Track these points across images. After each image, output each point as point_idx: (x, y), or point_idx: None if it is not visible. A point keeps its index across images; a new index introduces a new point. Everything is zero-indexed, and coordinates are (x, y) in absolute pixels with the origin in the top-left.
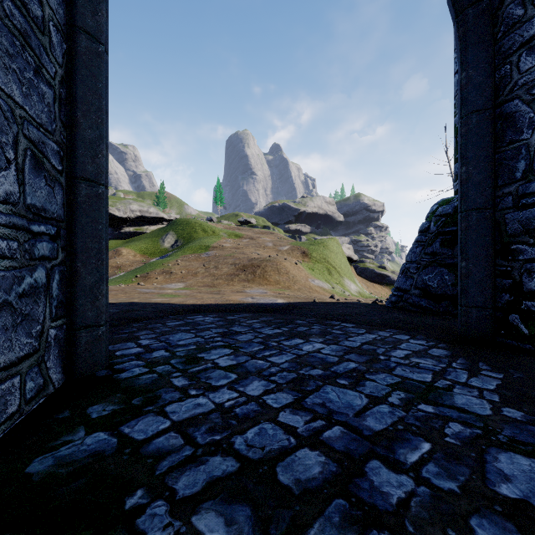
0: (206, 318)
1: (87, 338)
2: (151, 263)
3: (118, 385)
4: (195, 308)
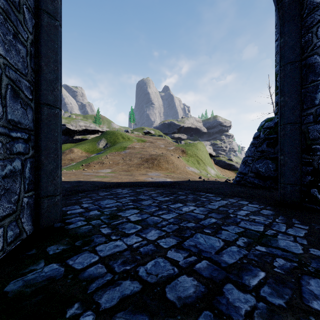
0: (123, 190)
1: (48, 203)
2: (91, 157)
3: (67, 233)
4: (117, 184)
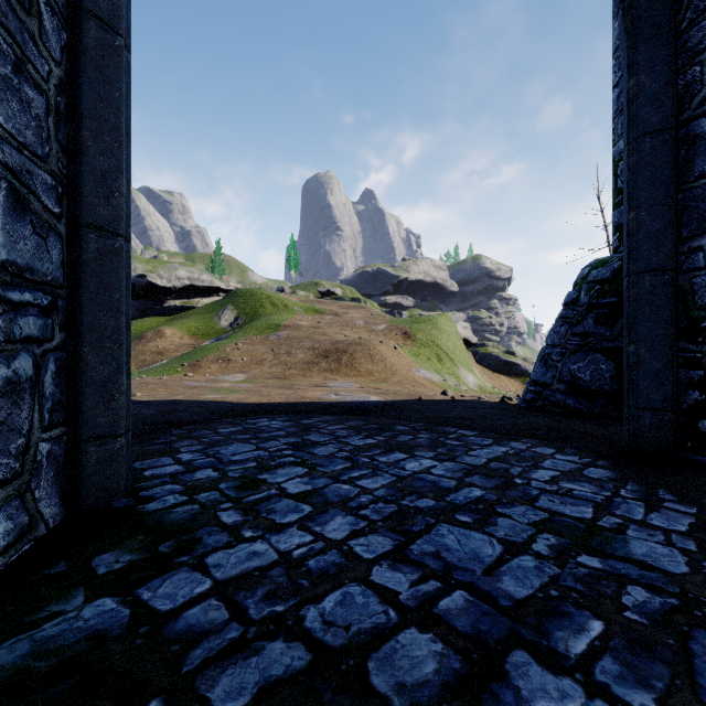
0: (273, 422)
1: (98, 454)
2: (203, 348)
3: (141, 522)
4: (258, 408)
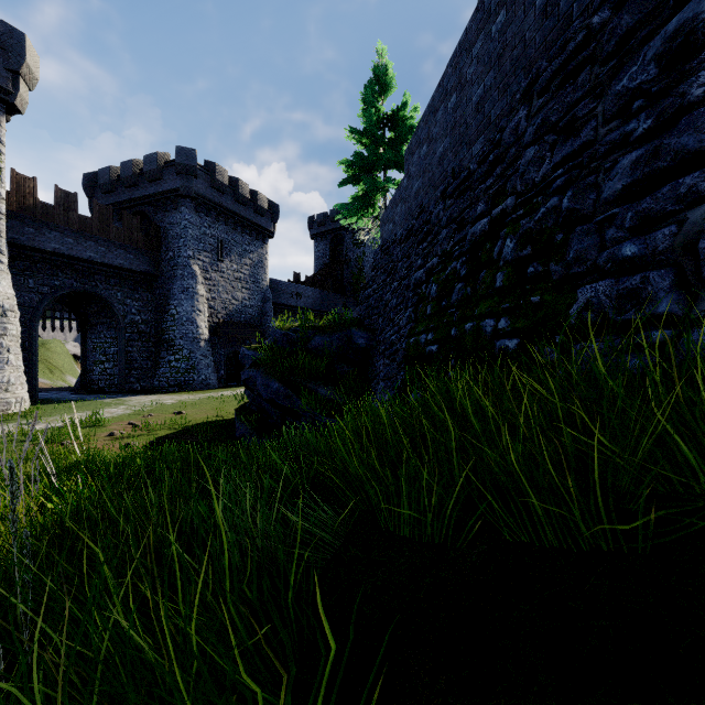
0: None
1: None
2: None
3: None
4: None
